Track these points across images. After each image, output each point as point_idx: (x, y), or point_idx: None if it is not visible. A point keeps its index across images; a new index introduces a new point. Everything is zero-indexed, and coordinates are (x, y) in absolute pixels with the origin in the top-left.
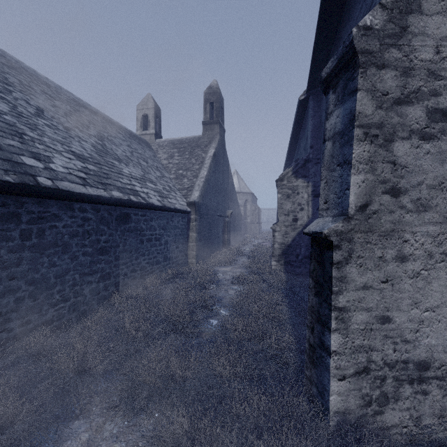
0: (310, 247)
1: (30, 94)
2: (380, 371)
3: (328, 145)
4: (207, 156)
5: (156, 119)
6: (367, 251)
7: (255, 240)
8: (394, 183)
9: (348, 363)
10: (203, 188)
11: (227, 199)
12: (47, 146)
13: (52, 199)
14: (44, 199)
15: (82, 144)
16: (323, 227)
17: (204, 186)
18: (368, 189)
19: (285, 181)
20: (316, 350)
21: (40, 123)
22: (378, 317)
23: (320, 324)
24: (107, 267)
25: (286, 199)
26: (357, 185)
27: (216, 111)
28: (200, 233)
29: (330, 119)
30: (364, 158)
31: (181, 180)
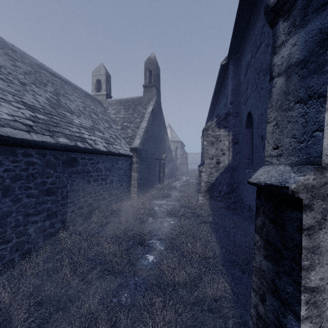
0: (230, 185)
1: None
2: None
3: (278, 82)
4: (146, 112)
5: (107, 83)
6: None
7: (183, 177)
8: None
9: None
10: (143, 136)
11: (162, 146)
12: None
13: None
14: None
15: (36, 97)
16: (284, 179)
17: (144, 135)
18: None
19: (210, 131)
20: None
21: None
22: None
23: (278, 300)
24: (54, 206)
25: (210, 145)
26: None
27: (154, 77)
28: (140, 173)
29: (280, 51)
30: None
31: (125, 130)
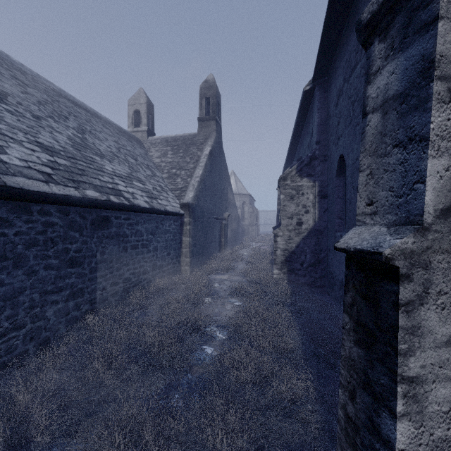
0: (316, 254)
1: None
2: None
3: (373, 119)
4: (202, 154)
5: (149, 115)
6: None
7: (253, 243)
8: None
9: None
10: (198, 188)
11: (224, 200)
12: (2, 134)
13: None
14: None
15: (55, 135)
16: (378, 243)
17: (200, 186)
18: None
19: (288, 180)
20: (360, 432)
21: None
22: None
23: (371, 395)
24: (80, 281)
25: (289, 200)
26: (438, 175)
27: (213, 107)
28: (194, 238)
29: (375, 80)
30: (448, 131)
31: (174, 180)
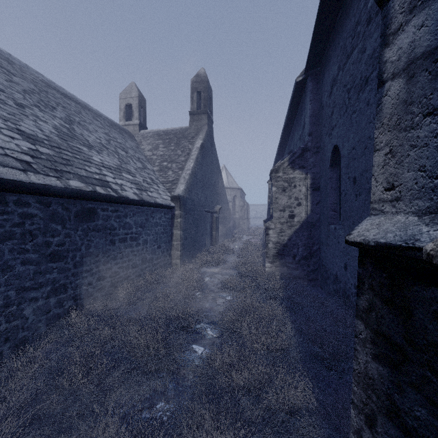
0: (309, 247)
1: None
2: None
3: (393, 87)
4: (193, 148)
5: (141, 109)
6: None
7: (244, 236)
8: None
9: None
10: (189, 181)
11: (215, 194)
12: None
13: None
14: None
15: (39, 124)
16: (411, 235)
17: (191, 178)
18: None
19: (280, 172)
20: None
21: None
22: None
23: (399, 427)
24: (62, 276)
25: (281, 193)
26: None
27: (204, 100)
28: (185, 231)
29: (395, 40)
30: None
31: (165, 173)
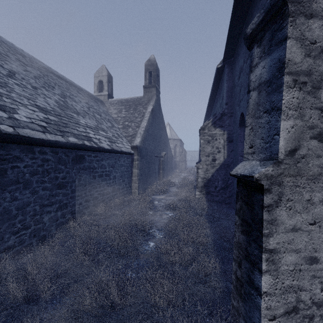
0: (225, 181)
1: (5, 60)
2: (309, 310)
3: (253, 95)
4: (146, 111)
5: (109, 83)
6: (296, 194)
7: (182, 174)
8: (322, 128)
9: (278, 303)
10: (143, 135)
11: (162, 144)
12: (14, 100)
13: (13, 143)
14: (6, 143)
15: (47, 100)
16: (253, 170)
17: (145, 133)
18: (297, 134)
19: (206, 130)
20: (244, 285)
21: (10, 82)
22: (307, 258)
23: (249, 262)
24: (65, 198)
25: (206, 144)
26: (287, 130)
27: (154, 78)
28: (141, 170)
29: (254, 70)
30: (293, 105)
31: (127, 129)
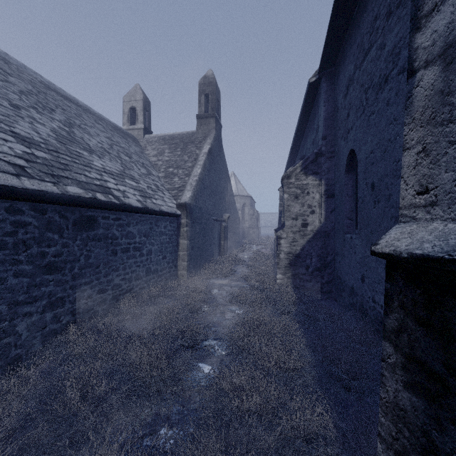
0: (322, 257)
1: None
2: None
3: (427, 76)
4: (201, 153)
5: (145, 112)
6: None
7: (254, 246)
8: None
9: None
10: (196, 188)
11: (224, 201)
12: None
13: None
14: None
15: (36, 126)
16: (454, 245)
17: (198, 185)
18: None
19: (292, 178)
20: None
21: None
22: None
23: None
24: (59, 289)
25: (293, 200)
26: None
27: (212, 103)
28: (192, 240)
29: (429, 23)
30: None
31: (171, 179)
